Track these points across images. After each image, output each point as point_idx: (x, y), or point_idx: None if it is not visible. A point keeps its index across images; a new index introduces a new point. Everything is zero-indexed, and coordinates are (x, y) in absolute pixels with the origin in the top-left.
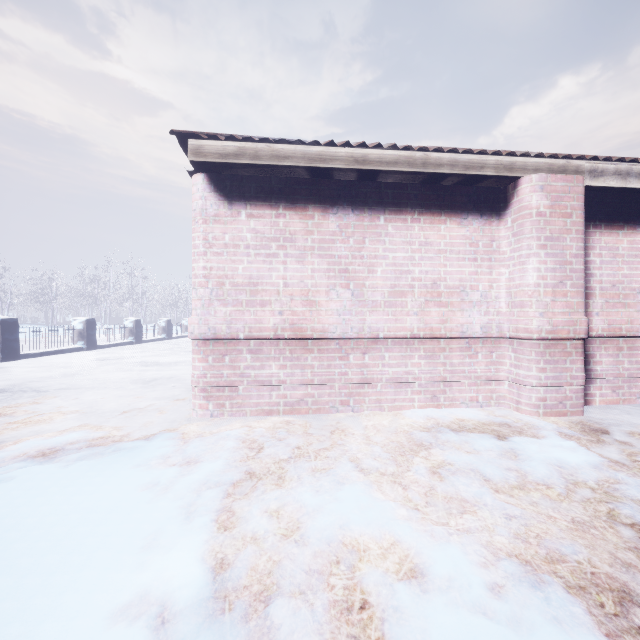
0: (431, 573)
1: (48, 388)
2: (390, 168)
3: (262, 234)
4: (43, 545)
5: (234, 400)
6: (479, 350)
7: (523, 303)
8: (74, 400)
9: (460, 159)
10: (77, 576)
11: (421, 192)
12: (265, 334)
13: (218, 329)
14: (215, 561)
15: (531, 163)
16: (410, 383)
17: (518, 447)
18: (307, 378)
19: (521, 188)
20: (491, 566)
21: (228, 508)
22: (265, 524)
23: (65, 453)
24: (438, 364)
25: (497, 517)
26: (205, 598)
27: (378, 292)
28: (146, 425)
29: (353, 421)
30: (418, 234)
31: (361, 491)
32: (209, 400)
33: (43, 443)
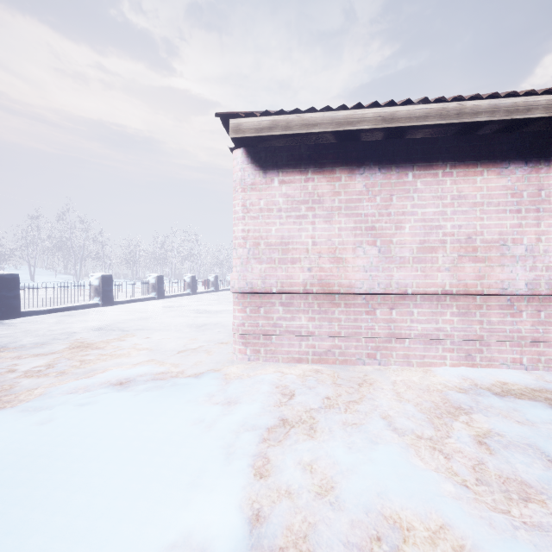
0: None
1: (129, 328)
2: (420, 123)
3: (292, 198)
4: (111, 468)
5: (268, 347)
6: (523, 308)
7: None
8: (146, 339)
9: (501, 104)
10: (133, 505)
11: (453, 144)
12: (295, 289)
13: (254, 284)
14: (251, 511)
15: None
16: (441, 340)
17: None
18: (334, 330)
19: None
20: None
21: (263, 454)
22: (299, 478)
23: (136, 384)
24: (473, 322)
25: None
26: None
27: (406, 248)
28: (196, 364)
29: (380, 375)
30: (450, 188)
31: (397, 455)
32: (247, 346)
33: (121, 374)
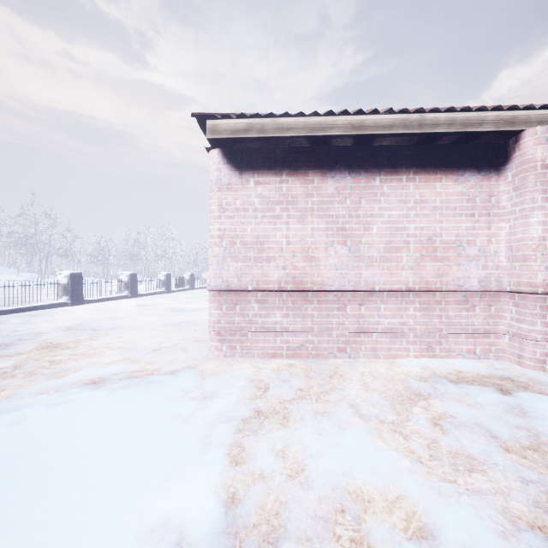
0: (443, 536)
1: (101, 327)
2: (386, 131)
3: (267, 198)
4: (88, 463)
5: (244, 343)
6: (476, 303)
7: (526, 257)
8: (119, 338)
9: (457, 117)
10: (112, 496)
11: (416, 152)
12: (270, 286)
13: (230, 282)
14: (227, 495)
15: (535, 115)
16: (405, 333)
17: (525, 404)
18: (307, 326)
19: (524, 141)
20: (511, 537)
21: (239, 443)
22: (272, 463)
23: (110, 382)
24: (433, 316)
25: (511, 480)
26: (218, 532)
27: (374, 248)
28: (172, 362)
29: (350, 367)
30: (413, 192)
31: (362, 438)
32: (223, 343)
33: (94, 373)
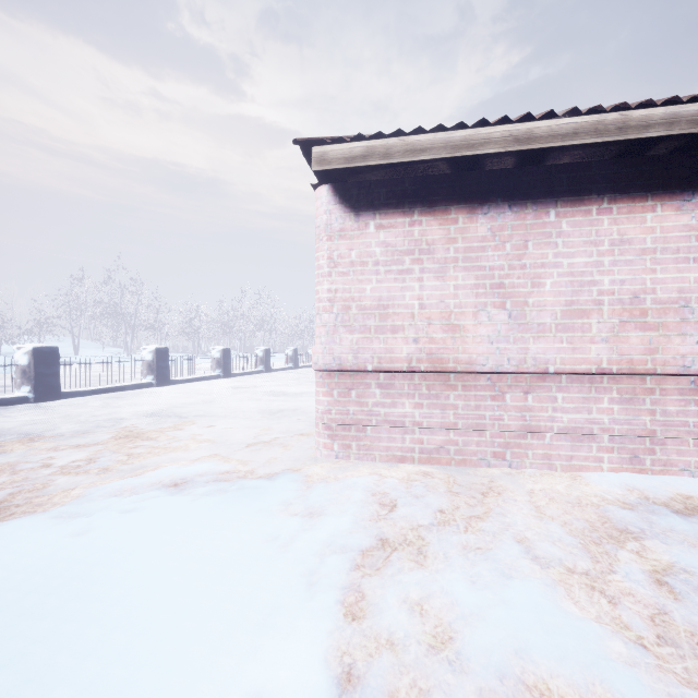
0: None
1: (188, 414)
2: (566, 142)
3: (393, 247)
4: (160, 598)
5: (361, 441)
6: None
7: None
8: (208, 428)
9: (683, 112)
10: (186, 651)
11: (613, 171)
12: (397, 366)
13: (343, 359)
14: (341, 668)
15: None
16: (595, 436)
17: None
18: (448, 421)
19: None
20: None
21: (356, 587)
22: (404, 623)
23: (194, 486)
24: (641, 411)
25: None
26: None
27: (546, 312)
28: (270, 462)
29: (512, 481)
30: (608, 230)
31: (541, 595)
32: (334, 439)
33: (176, 472)
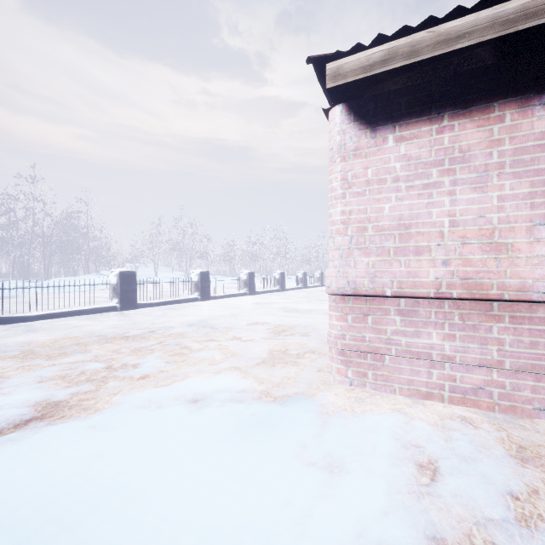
0: None
1: (219, 325)
2: None
3: (416, 160)
4: None
5: (378, 371)
6: None
7: None
8: (232, 340)
9: None
10: None
11: None
12: (421, 291)
13: (358, 283)
14: None
15: None
16: None
17: None
18: (490, 358)
19: None
20: None
21: None
22: None
23: (211, 405)
24: None
25: None
26: None
27: None
28: (283, 382)
29: None
30: None
31: None
32: (348, 366)
33: (199, 387)
